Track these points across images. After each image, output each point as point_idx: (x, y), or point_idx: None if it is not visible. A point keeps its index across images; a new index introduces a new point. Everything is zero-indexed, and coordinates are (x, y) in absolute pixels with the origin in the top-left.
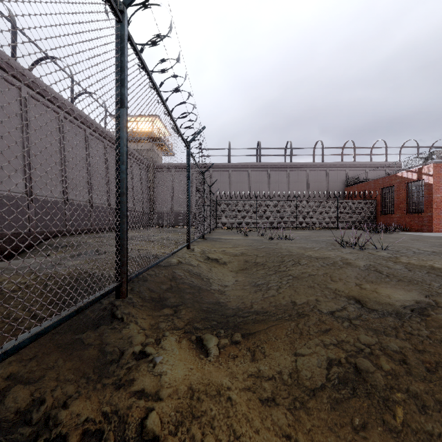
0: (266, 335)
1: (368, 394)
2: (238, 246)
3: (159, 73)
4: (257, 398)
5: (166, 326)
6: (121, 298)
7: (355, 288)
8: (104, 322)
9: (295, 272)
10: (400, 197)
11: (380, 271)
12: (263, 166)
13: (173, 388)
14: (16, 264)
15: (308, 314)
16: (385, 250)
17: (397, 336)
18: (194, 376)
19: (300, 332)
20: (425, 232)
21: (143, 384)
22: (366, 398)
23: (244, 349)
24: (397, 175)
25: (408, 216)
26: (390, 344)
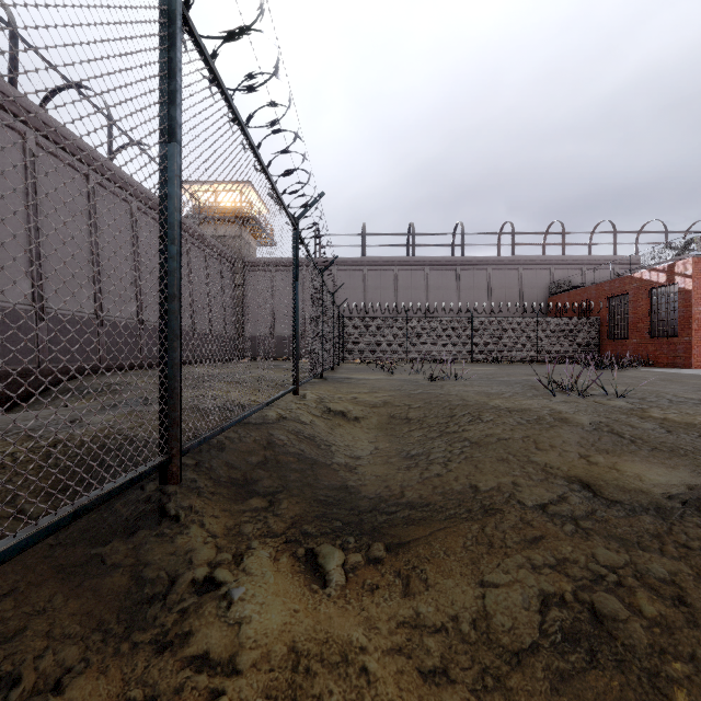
0: (428, 547)
1: (619, 662)
2: (378, 390)
3: (242, 93)
4: (414, 669)
5: (254, 530)
6: (170, 483)
7: (579, 462)
8: (145, 523)
9: (475, 434)
10: (639, 312)
11: (620, 433)
12: (418, 262)
13: (261, 650)
14: (9, 420)
15: (501, 509)
16: (621, 397)
17: (663, 552)
18: (300, 626)
19: (489, 542)
20: (680, 368)
21: (208, 642)
22: (616, 670)
23: (391, 574)
24: (634, 276)
25: (652, 342)
26: (652, 566)
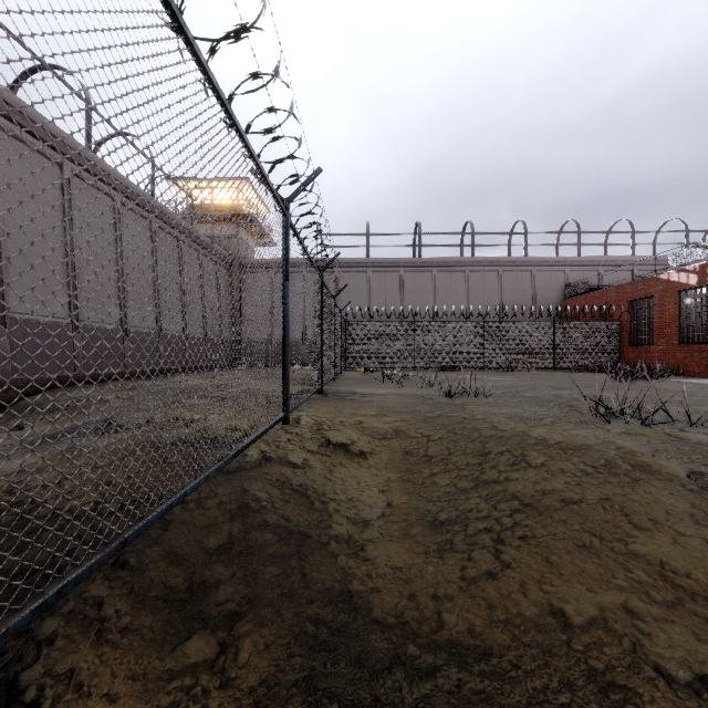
0: None
1: None
2: (388, 412)
3: None
4: None
5: None
6: None
7: None
8: None
9: (526, 489)
10: (666, 317)
11: None
12: (425, 263)
13: None
14: None
15: (634, 693)
16: (696, 427)
17: None
18: None
19: None
20: None
21: None
22: None
23: None
24: (659, 277)
25: (680, 349)
26: None
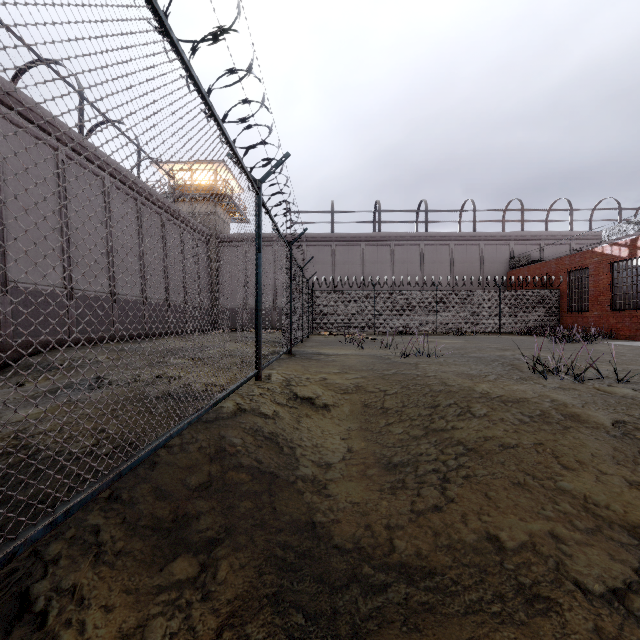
0: None
1: None
2: (349, 370)
3: None
4: None
5: None
6: None
7: (633, 496)
8: None
9: (470, 436)
10: (600, 286)
11: None
12: (384, 237)
13: None
14: None
15: (555, 602)
16: (622, 382)
17: None
18: None
19: None
20: None
21: None
22: None
23: None
24: (594, 250)
25: (613, 315)
26: None
